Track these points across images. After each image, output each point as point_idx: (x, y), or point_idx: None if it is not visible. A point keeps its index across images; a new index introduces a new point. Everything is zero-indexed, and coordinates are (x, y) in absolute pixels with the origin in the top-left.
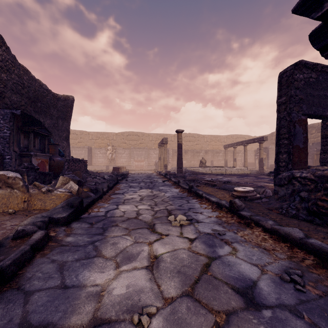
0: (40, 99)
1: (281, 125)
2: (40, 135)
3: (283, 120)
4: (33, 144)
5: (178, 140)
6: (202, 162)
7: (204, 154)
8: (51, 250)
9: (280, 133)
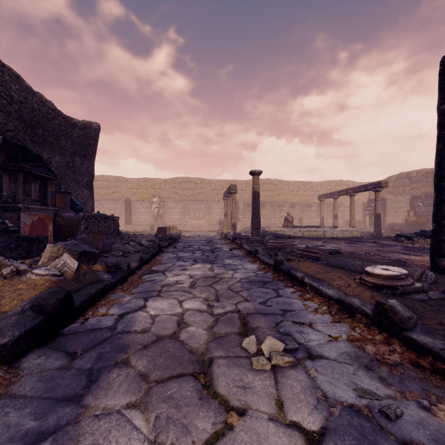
0: (42, 123)
1: None
2: (39, 177)
3: None
4: (28, 191)
5: (253, 186)
6: (288, 220)
7: (289, 208)
8: None
9: None
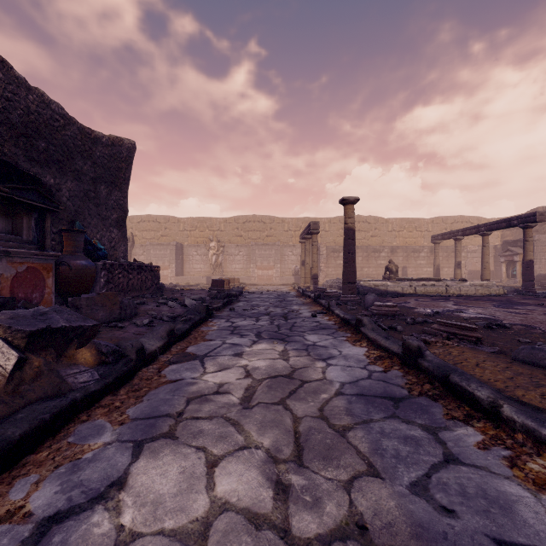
0: (45, 133)
1: None
2: (34, 208)
3: None
4: (18, 229)
5: (345, 220)
6: (390, 270)
7: (388, 254)
8: None
9: None
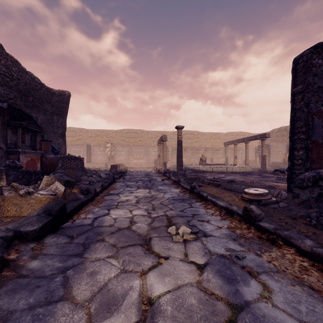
0: (32, 92)
1: (296, 118)
2: (31, 130)
3: (299, 111)
4: (23, 140)
5: (177, 136)
6: (202, 160)
7: (203, 151)
8: (0, 286)
9: (295, 127)
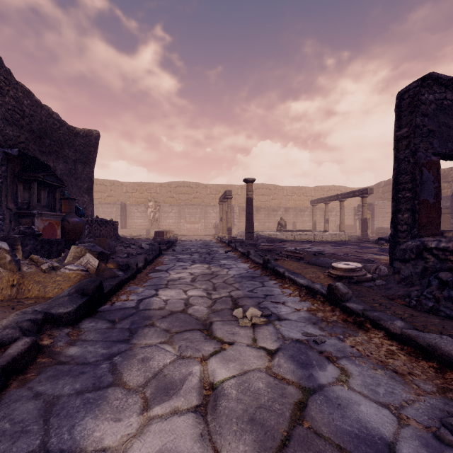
0: (49, 133)
1: (400, 170)
2: (48, 185)
3: (404, 162)
4: (38, 198)
5: (247, 192)
6: (281, 224)
7: (283, 213)
8: (39, 373)
9: (399, 182)
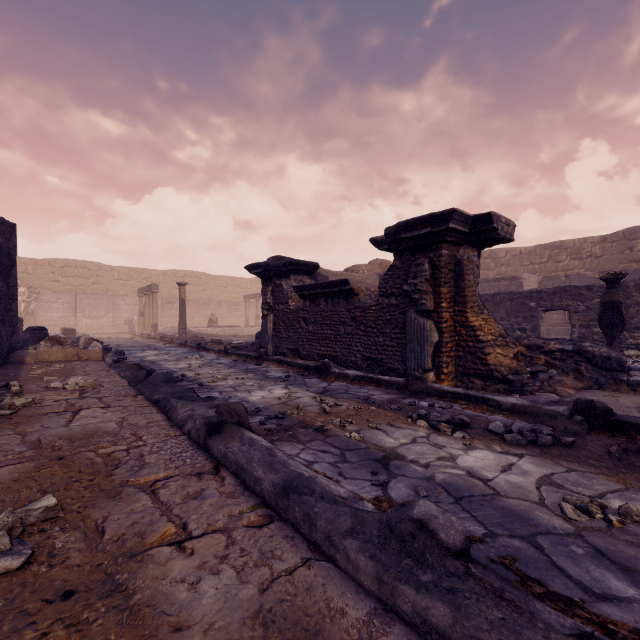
0: None
1: None
2: None
3: None
4: None
5: (180, 294)
6: (212, 320)
7: (216, 307)
8: None
9: None
